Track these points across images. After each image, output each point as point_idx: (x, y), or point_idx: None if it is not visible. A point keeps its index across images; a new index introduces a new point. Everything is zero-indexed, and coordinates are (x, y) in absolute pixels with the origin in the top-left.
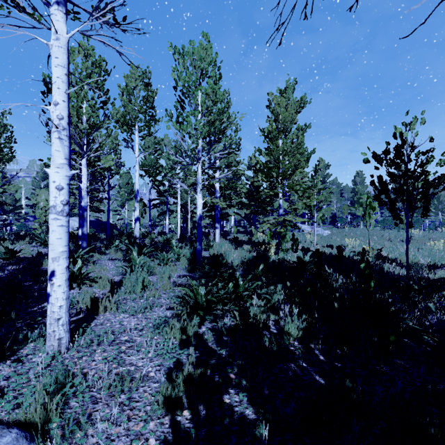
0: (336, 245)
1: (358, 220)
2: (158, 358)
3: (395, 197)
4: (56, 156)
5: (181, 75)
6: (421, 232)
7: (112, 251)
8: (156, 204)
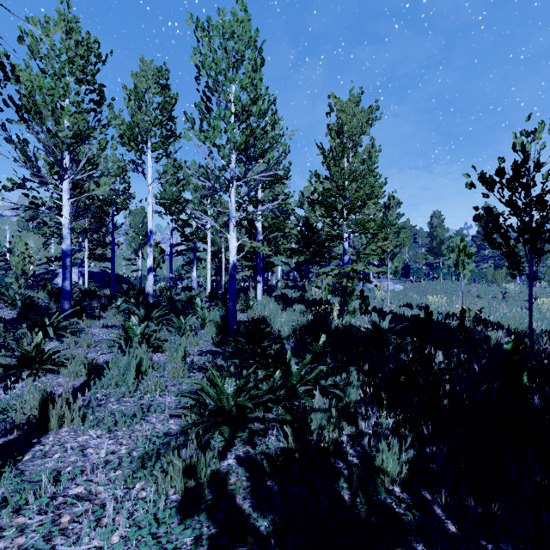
0: (415, 304)
1: (437, 272)
2: (130, 546)
3: (517, 237)
4: None
5: (206, 59)
6: (518, 287)
7: (110, 314)
8: (181, 251)
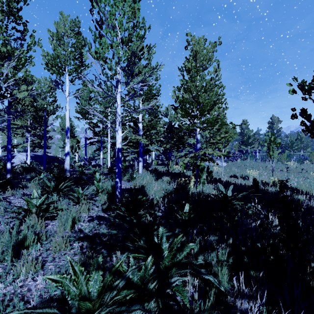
0: (239, 175)
1: (246, 155)
2: None
3: None
4: None
5: None
6: (295, 164)
7: (32, 185)
8: (93, 142)
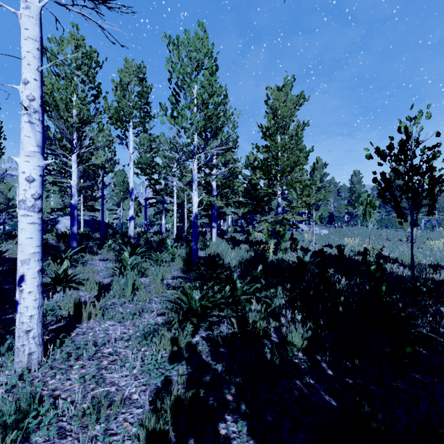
0: (335, 245)
1: (355, 220)
2: (144, 375)
3: (401, 195)
4: (26, 142)
5: (176, 66)
6: (419, 231)
7: (104, 251)
8: (152, 203)
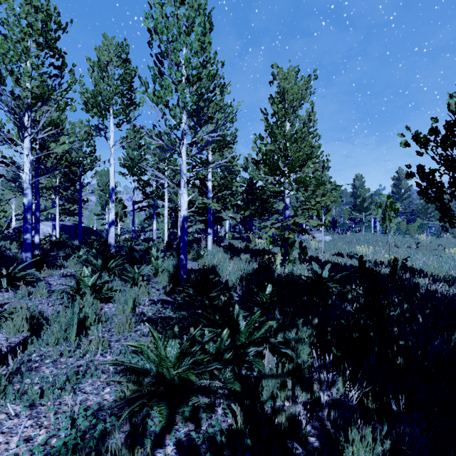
0: (346, 253)
1: (359, 225)
2: None
3: (452, 191)
4: None
5: (157, 23)
6: (429, 238)
7: (71, 264)
8: (142, 207)
